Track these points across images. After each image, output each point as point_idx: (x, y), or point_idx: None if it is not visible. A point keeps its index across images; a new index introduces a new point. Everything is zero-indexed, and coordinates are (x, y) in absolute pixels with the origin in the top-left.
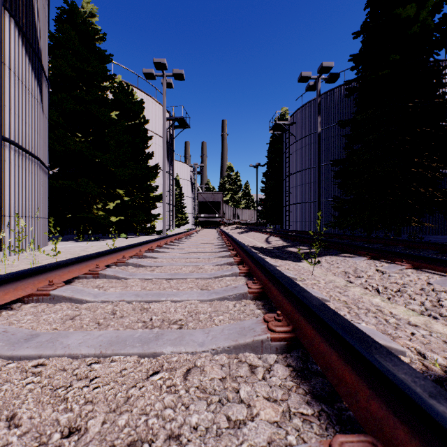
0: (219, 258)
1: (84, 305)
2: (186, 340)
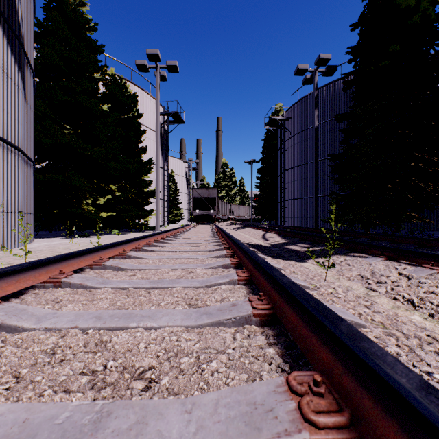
0: (213, 258)
1: (15, 337)
2: (148, 434)
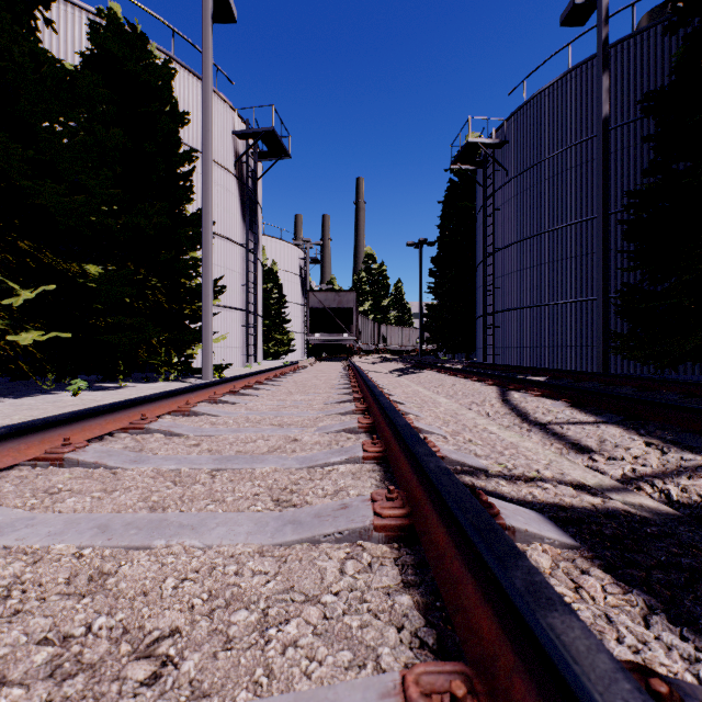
0: None
1: None
2: None
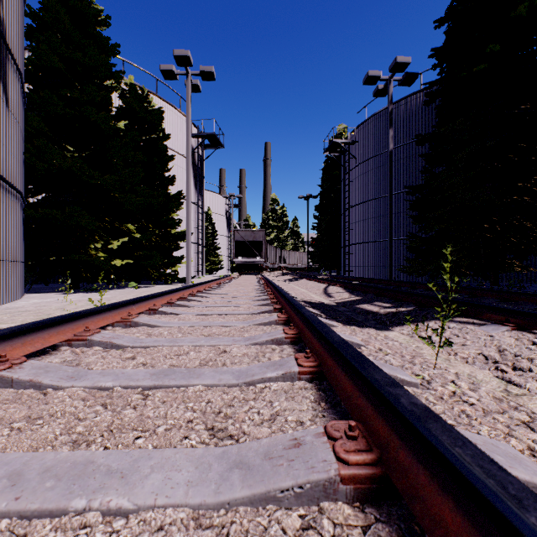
0: (259, 325)
1: None
2: None
